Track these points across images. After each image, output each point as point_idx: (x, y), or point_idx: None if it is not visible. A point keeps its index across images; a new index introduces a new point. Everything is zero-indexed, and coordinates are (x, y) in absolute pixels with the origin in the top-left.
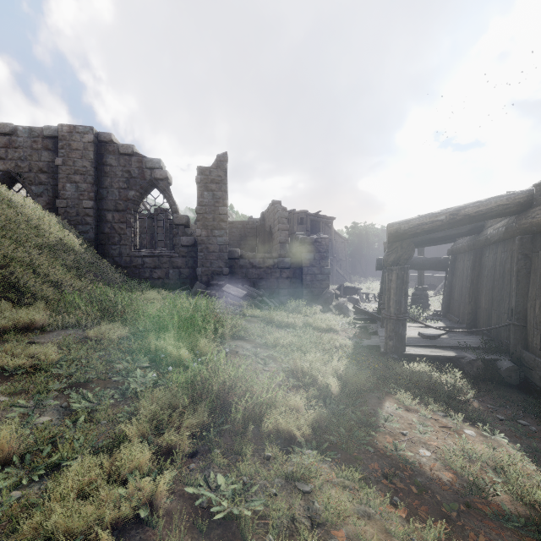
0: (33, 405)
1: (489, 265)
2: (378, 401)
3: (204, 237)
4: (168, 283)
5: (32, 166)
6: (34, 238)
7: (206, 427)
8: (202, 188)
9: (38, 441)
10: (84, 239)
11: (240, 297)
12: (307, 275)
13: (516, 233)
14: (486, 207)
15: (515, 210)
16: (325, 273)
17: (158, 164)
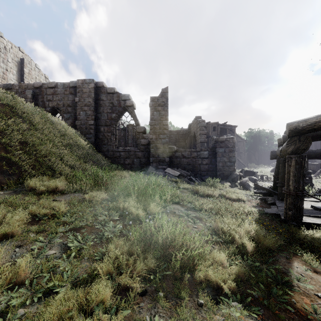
0: (47, 241)
1: None
2: (287, 261)
3: (154, 139)
4: (133, 167)
5: (64, 103)
6: (62, 141)
7: (153, 271)
8: (153, 109)
9: (43, 269)
10: (89, 142)
11: (176, 176)
12: (219, 163)
13: None
14: None
15: None
16: (232, 161)
17: (128, 97)
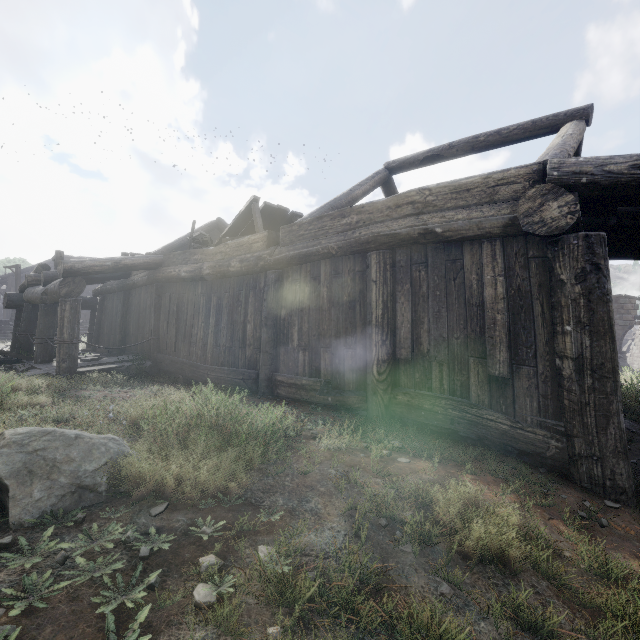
0: None
1: (136, 303)
2: (77, 393)
3: None
4: None
5: None
6: None
7: None
8: None
9: None
10: None
11: None
12: None
13: (154, 282)
14: (138, 262)
15: (154, 267)
16: None
17: None
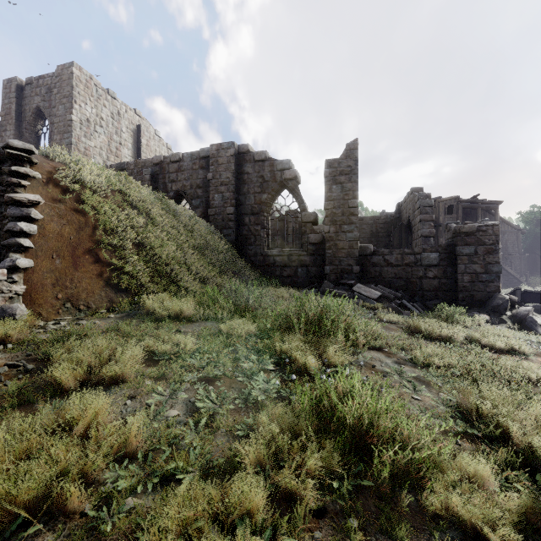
0: (168, 394)
1: None
2: None
3: (333, 234)
4: (297, 281)
5: (192, 183)
6: (189, 241)
7: (337, 473)
8: (330, 181)
9: (161, 439)
10: (228, 241)
11: (373, 298)
12: (464, 275)
13: None
14: None
15: None
16: (492, 272)
17: (287, 165)
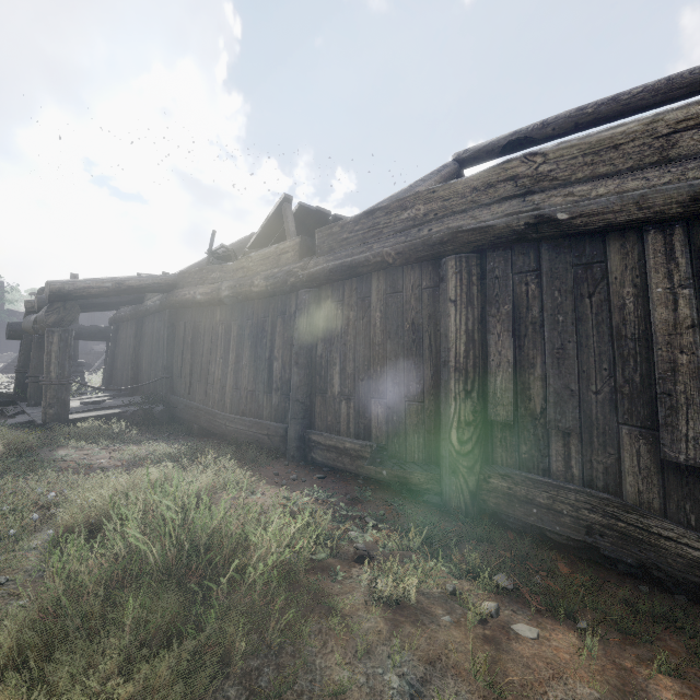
0: None
1: (149, 333)
2: (51, 452)
3: None
4: None
5: None
6: None
7: None
8: None
9: None
10: None
11: None
12: None
13: (168, 307)
14: (146, 282)
15: (166, 289)
16: None
17: None
